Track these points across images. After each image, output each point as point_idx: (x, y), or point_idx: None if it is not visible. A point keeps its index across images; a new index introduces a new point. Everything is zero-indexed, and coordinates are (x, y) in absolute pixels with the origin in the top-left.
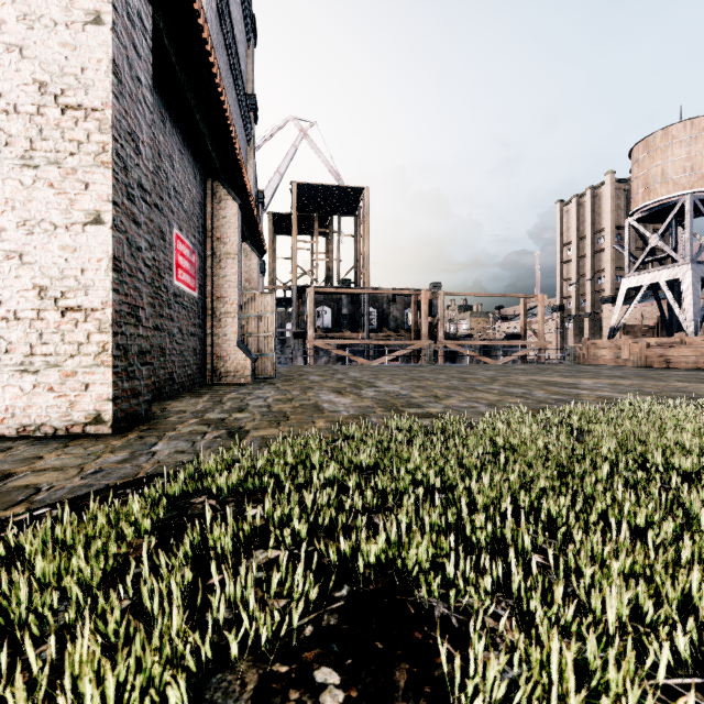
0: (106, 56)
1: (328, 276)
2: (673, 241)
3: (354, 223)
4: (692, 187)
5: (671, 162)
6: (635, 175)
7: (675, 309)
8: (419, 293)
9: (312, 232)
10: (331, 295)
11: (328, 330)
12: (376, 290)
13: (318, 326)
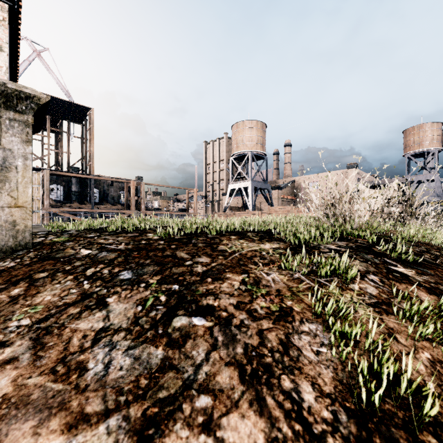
0: (5, 66)
1: (59, 163)
2: (246, 170)
3: (81, 129)
4: (252, 149)
5: (245, 136)
6: (233, 138)
7: (246, 200)
8: (129, 181)
9: (43, 128)
10: (63, 177)
11: (60, 202)
12: (100, 177)
13: (51, 198)
